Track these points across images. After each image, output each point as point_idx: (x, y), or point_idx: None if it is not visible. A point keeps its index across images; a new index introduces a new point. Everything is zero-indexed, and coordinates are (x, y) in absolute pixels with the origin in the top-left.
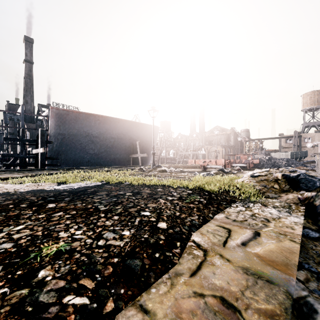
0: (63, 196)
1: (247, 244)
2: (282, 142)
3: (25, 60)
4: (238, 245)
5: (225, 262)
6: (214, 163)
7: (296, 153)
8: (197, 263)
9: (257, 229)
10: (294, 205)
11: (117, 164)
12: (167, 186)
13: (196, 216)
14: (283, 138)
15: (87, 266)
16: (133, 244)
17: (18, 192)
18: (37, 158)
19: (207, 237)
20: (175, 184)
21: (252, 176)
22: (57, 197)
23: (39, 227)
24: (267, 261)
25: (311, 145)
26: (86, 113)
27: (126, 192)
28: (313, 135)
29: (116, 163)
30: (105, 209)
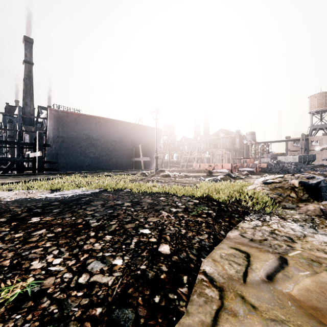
0: (52, 206)
1: (274, 278)
2: (289, 145)
3: (25, 61)
4: (263, 279)
5: (250, 311)
6: (220, 168)
7: (304, 156)
8: (211, 312)
9: (282, 253)
10: (317, 218)
11: (118, 168)
12: (171, 194)
13: (206, 234)
14: (290, 141)
15: (55, 324)
16: (125, 282)
17: (3, 201)
18: (34, 162)
19: (221, 265)
20: (179, 192)
21: (265, 183)
22: (45, 208)
23: (9, 252)
24: (308, 308)
25: (319, 148)
26: (86, 115)
27: (124, 202)
28: (321, 138)
29: (118, 167)
30: (97, 225)
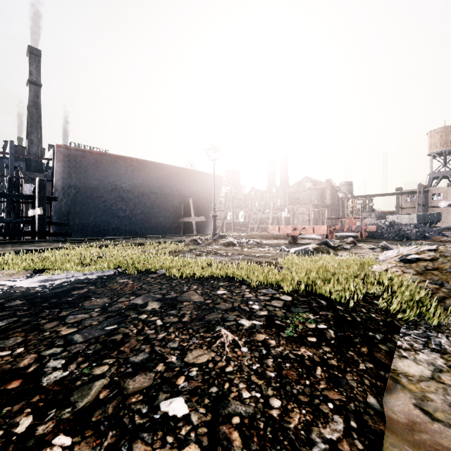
0: (1, 312)
1: None
2: (401, 200)
3: (30, 81)
4: None
5: None
6: (311, 232)
7: (425, 215)
8: None
9: None
10: None
11: (160, 233)
12: (238, 282)
13: (337, 416)
14: (401, 195)
15: None
16: None
17: None
18: (33, 224)
19: None
20: (253, 278)
21: (404, 260)
22: None
23: None
24: None
25: (445, 204)
26: (112, 155)
27: (148, 300)
28: (445, 190)
29: (159, 230)
30: (56, 383)
